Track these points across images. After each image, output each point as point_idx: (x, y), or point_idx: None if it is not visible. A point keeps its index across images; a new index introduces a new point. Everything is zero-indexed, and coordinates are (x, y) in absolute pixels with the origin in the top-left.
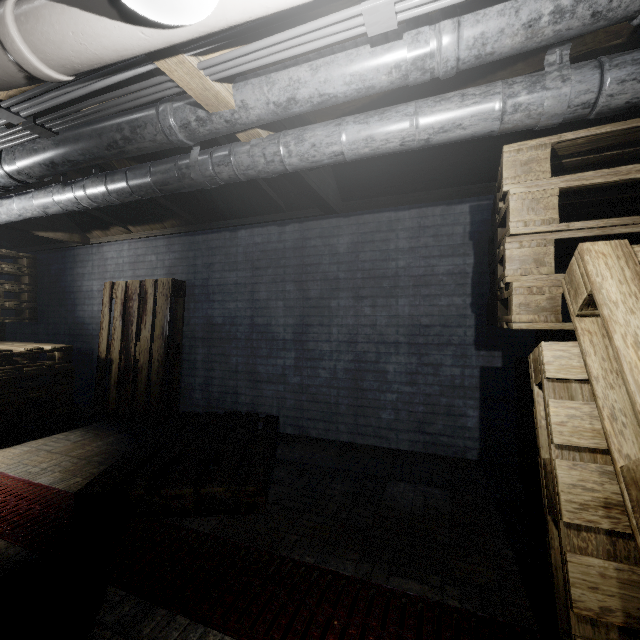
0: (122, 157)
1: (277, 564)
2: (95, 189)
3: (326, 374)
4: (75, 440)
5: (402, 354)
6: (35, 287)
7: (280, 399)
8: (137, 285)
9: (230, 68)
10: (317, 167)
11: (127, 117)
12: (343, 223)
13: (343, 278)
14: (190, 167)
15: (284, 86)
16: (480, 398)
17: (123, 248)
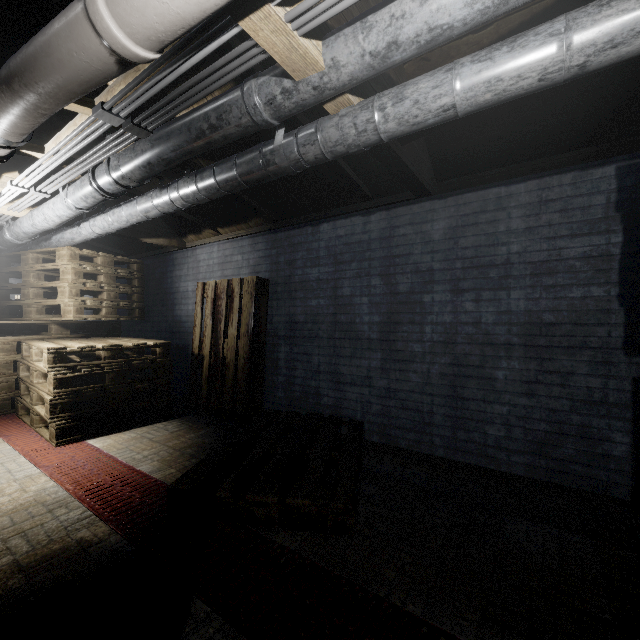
0: (209, 149)
1: (373, 605)
2: (187, 188)
3: (417, 378)
4: (172, 430)
5: (515, 358)
6: (143, 289)
7: (365, 403)
8: (225, 284)
9: (321, 14)
10: (412, 139)
11: (213, 104)
12: (438, 206)
13: (438, 269)
14: (274, 152)
15: (383, 28)
16: (633, 419)
17: (213, 250)
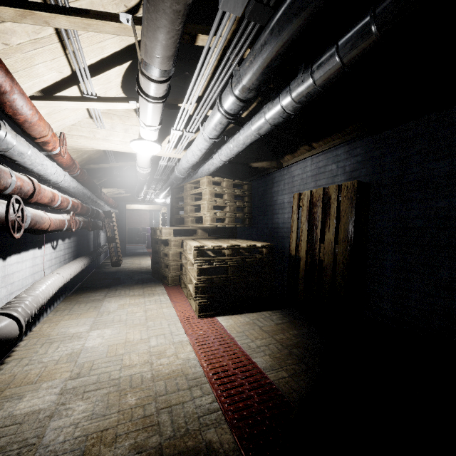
0: None
1: None
2: (300, 85)
3: None
4: (276, 322)
5: None
6: (251, 203)
7: None
8: (320, 192)
9: None
10: None
11: None
12: None
13: None
14: None
15: None
16: None
17: (306, 165)
